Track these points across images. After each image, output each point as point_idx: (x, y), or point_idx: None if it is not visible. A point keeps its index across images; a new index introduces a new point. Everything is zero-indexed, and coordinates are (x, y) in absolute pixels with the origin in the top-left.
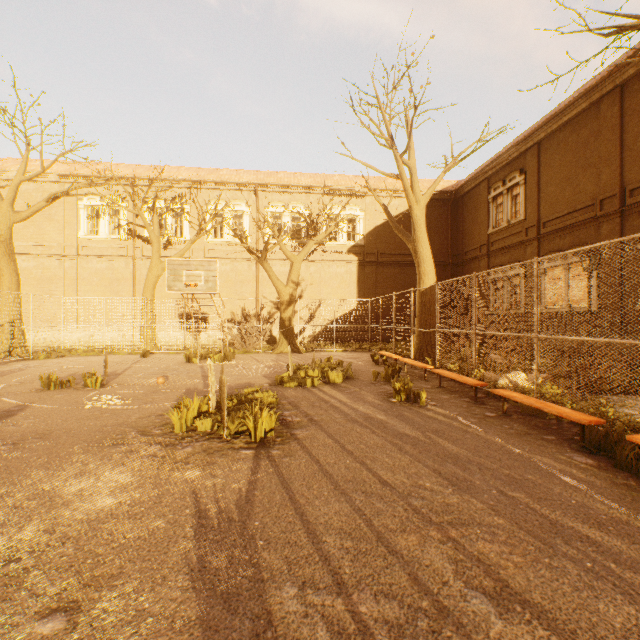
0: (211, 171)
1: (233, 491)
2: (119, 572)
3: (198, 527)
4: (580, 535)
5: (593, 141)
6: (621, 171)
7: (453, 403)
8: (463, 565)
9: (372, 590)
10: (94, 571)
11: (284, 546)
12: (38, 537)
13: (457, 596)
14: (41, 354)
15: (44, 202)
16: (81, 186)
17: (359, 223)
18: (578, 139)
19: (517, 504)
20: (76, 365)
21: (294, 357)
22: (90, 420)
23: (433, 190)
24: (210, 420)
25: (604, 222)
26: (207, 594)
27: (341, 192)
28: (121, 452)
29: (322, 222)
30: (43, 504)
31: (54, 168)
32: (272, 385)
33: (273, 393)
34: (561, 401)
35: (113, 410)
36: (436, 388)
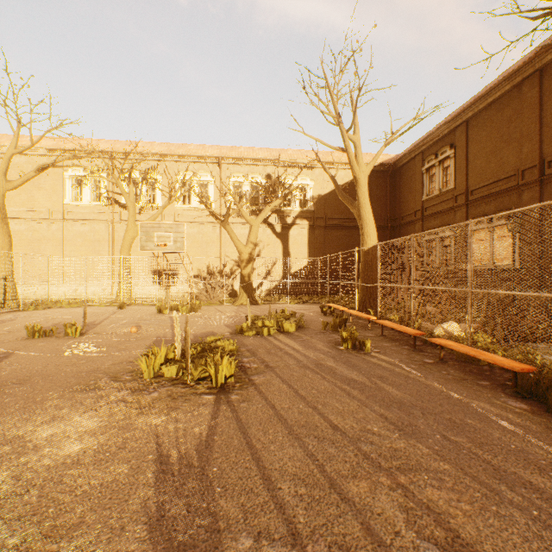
0: (180, 146)
1: (194, 436)
2: (79, 522)
3: (159, 473)
4: (523, 481)
5: (515, 119)
6: (540, 145)
7: (394, 350)
8: (414, 513)
9: (326, 541)
10: (55, 521)
11: (240, 493)
12: (5, 484)
13: (410, 548)
14: (30, 306)
15: (33, 172)
16: (66, 158)
17: (309, 191)
18: (502, 117)
19: (460, 449)
20: (60, 316)
21: (253, 308)
22: (67, 366)
23: (375, 162)
24: (175, 367)
25: (525, 190)
26: (164, 546)
27: (294, 164)
28: (92, 397)
29: (277, 190)
30: (14, 449)
31: (43, 143)
32: (233, 334)
33: (233, 341)
34: (493, 349)
35: (89, 357)
36: (379, 336)
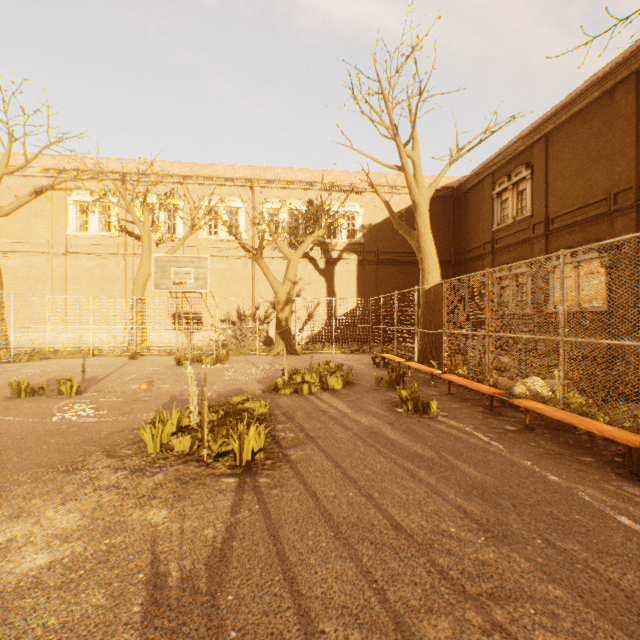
0: (205, 166)
1: (205, 541)
2: None
3: (149, 605)
4: None
5: (606, 132)
6: (637, 163)
7: (466, 414)
8: None
9: None
10: None
11: None
12: None
13: None
14: (23, 356)
15: (28, 196)
16: (67, 179)
17: (359, 220)
18: (589, 130)
19: (573, 562)
20: (58, 368)
21: (291, 359)
22: (53, 436)
23: (437, 183)
24: (189, 437)
25: (618, 217)
26: None
27: (340, 188)
28: (77, 481)
29: (320, 219)
30: None
31: (41, 162)
32: (265, 392)
33: (265, 402)
34: (594, 414)
35: (83, 423)
36: (445, 395)
